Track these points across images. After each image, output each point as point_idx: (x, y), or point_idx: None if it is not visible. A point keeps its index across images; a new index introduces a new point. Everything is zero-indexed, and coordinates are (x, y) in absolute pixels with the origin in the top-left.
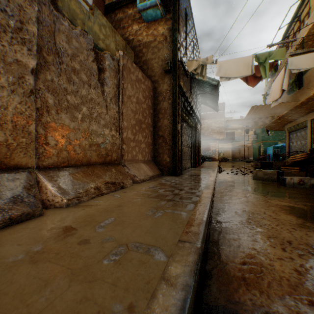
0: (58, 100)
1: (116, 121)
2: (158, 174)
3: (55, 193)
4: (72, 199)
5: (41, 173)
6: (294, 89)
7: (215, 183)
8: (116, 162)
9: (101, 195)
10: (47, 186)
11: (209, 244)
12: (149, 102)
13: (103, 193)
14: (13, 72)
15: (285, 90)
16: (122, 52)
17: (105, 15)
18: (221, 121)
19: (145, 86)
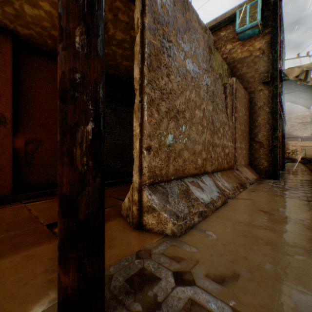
0: (213, 127)
1: (232, 134)
2: (258, 177)
3: (224, 189)
4: (232, 194)
5: (212, 176)
6: None
7: None
8: (232, 167)
9: (240, 192)
10: (219, 184)
11: None
12: (247, 113)
13: (240, 191)
14: (207, 117)
15: None
16: (234, 78)
17: None
18: (304, 116)
19: (245, 99)
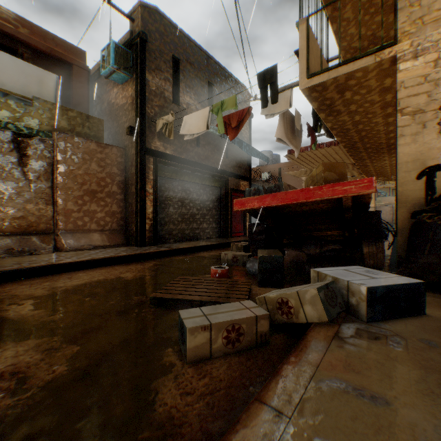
0: None
1: (48, 196)
2: (117, 244)
3: None
4: None
5: None
6: (318, 131)
7: (143, 255)
8: (47, 232)
9: None
10: None
11: None
12: (115, 170)
13: (0, 257)
14: None
15: (281, 138)
16: (58, 132)
17: (98, 80)
18: None
19: (105, 154)
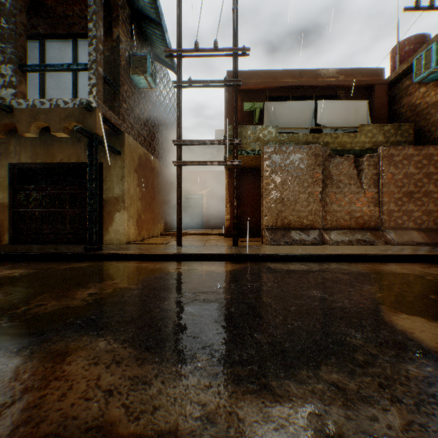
0: (331, 199)
1: (374, 199)
2: (437, 243)
3: (327, 239)
4: (334, 243)
5: (323, 231)
6: None
7: None
8: (374, 228)
9: (352, 245)
10: (325, 236)
11: (373, 262)
12: (430, 169)
13: (353, 244)
14: (314, 196)
15: None
16: (381, 147)
17: (392, 88)
18: None
19: (420, 156)
